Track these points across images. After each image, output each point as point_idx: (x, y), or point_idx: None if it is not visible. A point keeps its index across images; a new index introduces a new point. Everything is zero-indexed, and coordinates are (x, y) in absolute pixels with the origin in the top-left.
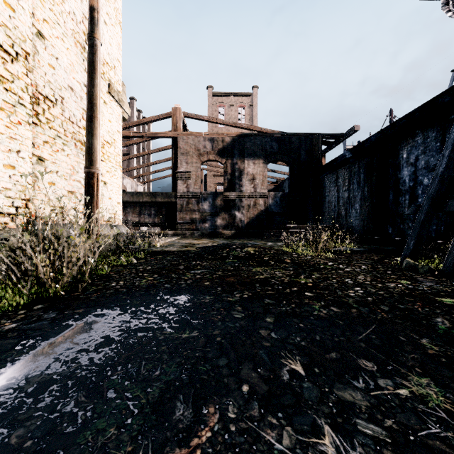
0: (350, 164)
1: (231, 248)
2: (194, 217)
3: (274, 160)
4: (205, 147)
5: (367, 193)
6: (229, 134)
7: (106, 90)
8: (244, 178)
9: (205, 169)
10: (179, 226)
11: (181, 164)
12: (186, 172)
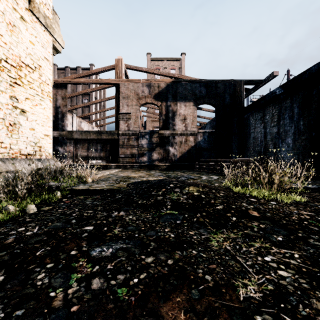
0: (279, 100)
1: (168, 188)
2: (134, 152)
3: (202, 103)
4: (143, 91)
5: (303, 126)
6: (164, 80)
7: (24, 5)
8: (176, 118)
9: (145, 115)
10: (120, 160)
11: (123, 106)
12: (127, 113)
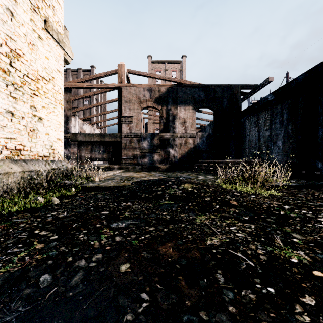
0: (271, 106)
1: (167, 185)
2: (136, 153)
3: (201, 107)
4: (144, 96)
5: (291, 131)
6: (164, 85)
7: (41, 25)
8: (176, 121)
9: (146, 117)
10: (123, 161)
11: (125, 110)
12: (129, 117)
